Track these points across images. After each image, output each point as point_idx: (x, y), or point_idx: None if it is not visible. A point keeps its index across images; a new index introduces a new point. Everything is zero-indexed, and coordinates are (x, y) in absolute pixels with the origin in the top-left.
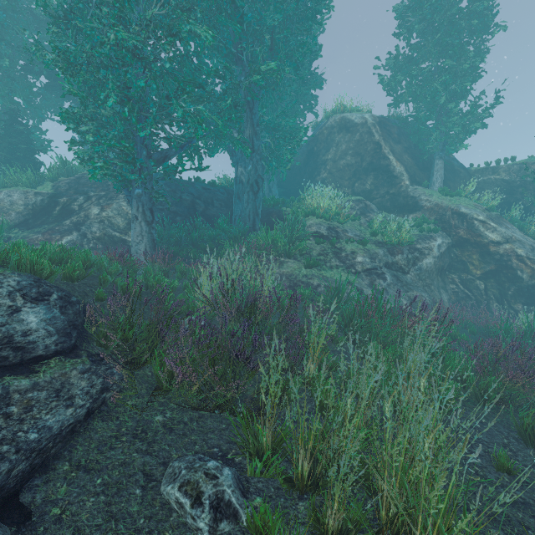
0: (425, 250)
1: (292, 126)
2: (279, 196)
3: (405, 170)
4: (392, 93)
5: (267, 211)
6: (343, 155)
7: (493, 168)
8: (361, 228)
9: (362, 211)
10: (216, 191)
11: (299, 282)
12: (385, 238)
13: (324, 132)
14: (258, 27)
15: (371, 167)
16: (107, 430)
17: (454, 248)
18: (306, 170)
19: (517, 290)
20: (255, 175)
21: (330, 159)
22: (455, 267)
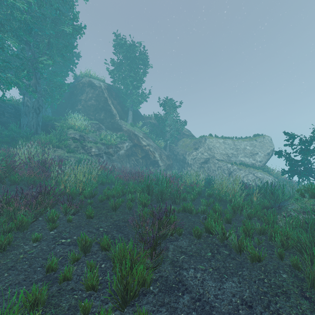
0: (121, 147)
1: (60, 82)
2: (52, 114)
3: (117, 113)
4: (112, 77)
5: (45, 123)
6: (90, 99)
7: (150, 117)
8: (96, 137)
9: (98, 129)
10: (6, 106)
11: (64, 159)
12: (105, 142)
13: (80, 84)
14: (40, 32)
15: (103, 108)
16: (1, 191)
17: (133, 147)
18: (69, 101)
19: (150, 162)
20: (37, 104)
21: (83, 99)
22: (133, 154)
